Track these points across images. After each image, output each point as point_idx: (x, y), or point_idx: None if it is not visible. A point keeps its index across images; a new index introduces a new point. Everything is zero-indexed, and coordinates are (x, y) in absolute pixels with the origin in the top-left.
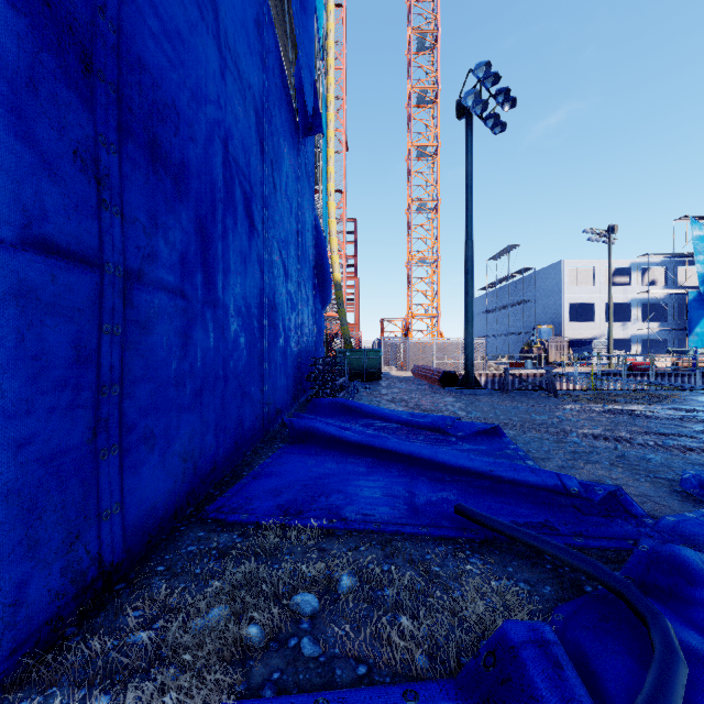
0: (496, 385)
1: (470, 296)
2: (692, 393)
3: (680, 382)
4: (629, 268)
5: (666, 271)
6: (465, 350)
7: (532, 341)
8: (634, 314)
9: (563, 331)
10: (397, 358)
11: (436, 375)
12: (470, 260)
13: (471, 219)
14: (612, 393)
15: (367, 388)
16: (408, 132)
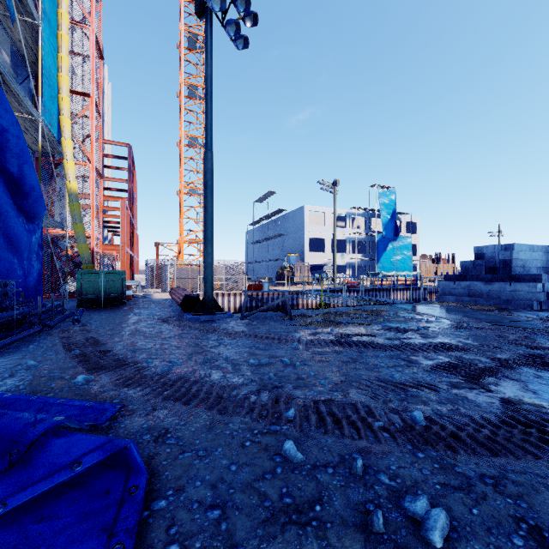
0: (254, 303)
1: (209, 212)
2: (390, 307)
3: (375, 295)
4: (345, 216)
5: (365, 220)
6: (205, 271)
7: (285, 266)
8: (348, 248)
9: (305, 259)
10: (166, 279)
11: (180, 299)
12: (209, 172)
13: (211, 128)
14: (337, 311)
15: (78, 321)
16: (180, 70)
